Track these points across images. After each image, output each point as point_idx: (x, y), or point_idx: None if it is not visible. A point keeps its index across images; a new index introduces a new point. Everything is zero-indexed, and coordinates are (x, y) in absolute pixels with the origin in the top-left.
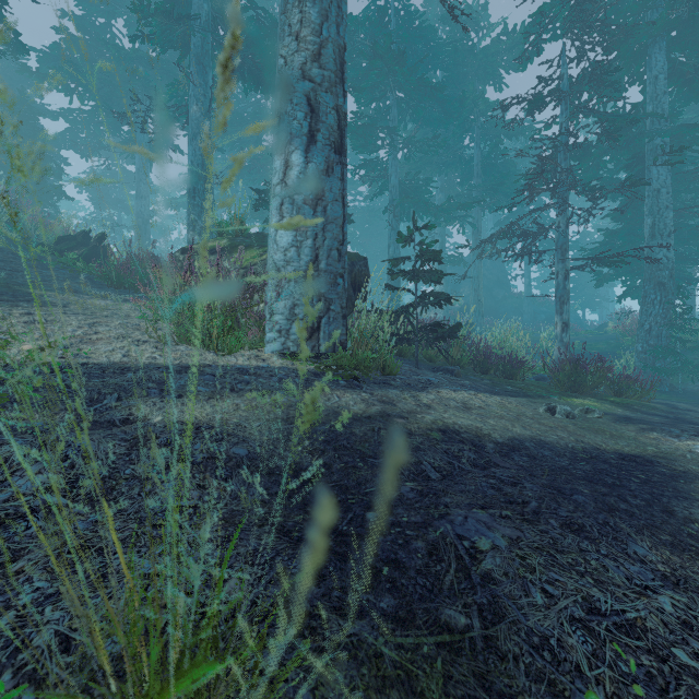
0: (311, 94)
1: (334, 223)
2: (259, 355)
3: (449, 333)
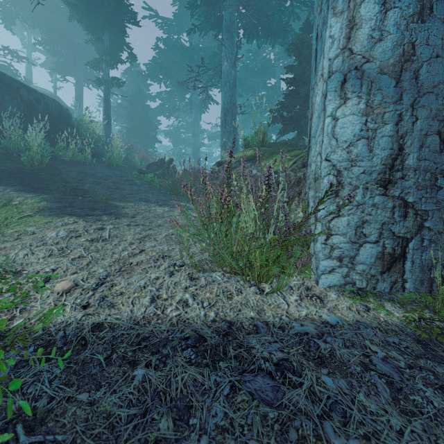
0: None
1: (432, 92)
2: (309, 287)
3: None
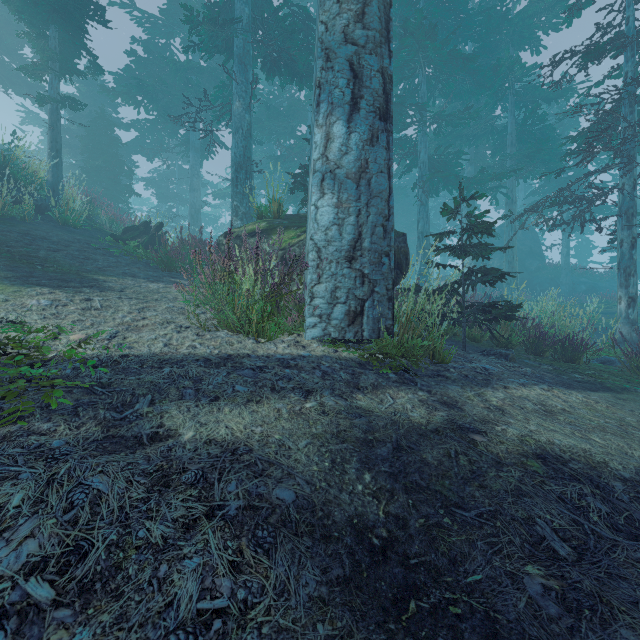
0: (354, 58)
1: (379, 197)
2: (299, 341)
3: (505, 314)
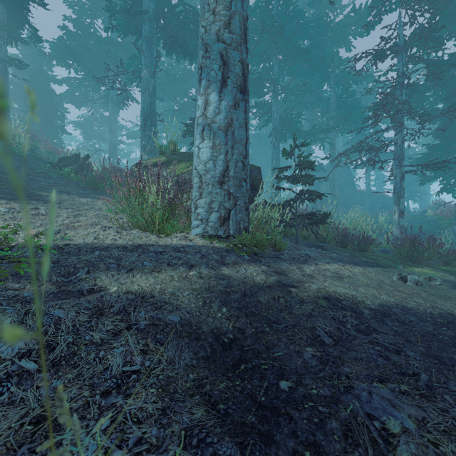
0: (224, 52)
1: (240, 143)
2: (187, 236)
3: (321, 220)
